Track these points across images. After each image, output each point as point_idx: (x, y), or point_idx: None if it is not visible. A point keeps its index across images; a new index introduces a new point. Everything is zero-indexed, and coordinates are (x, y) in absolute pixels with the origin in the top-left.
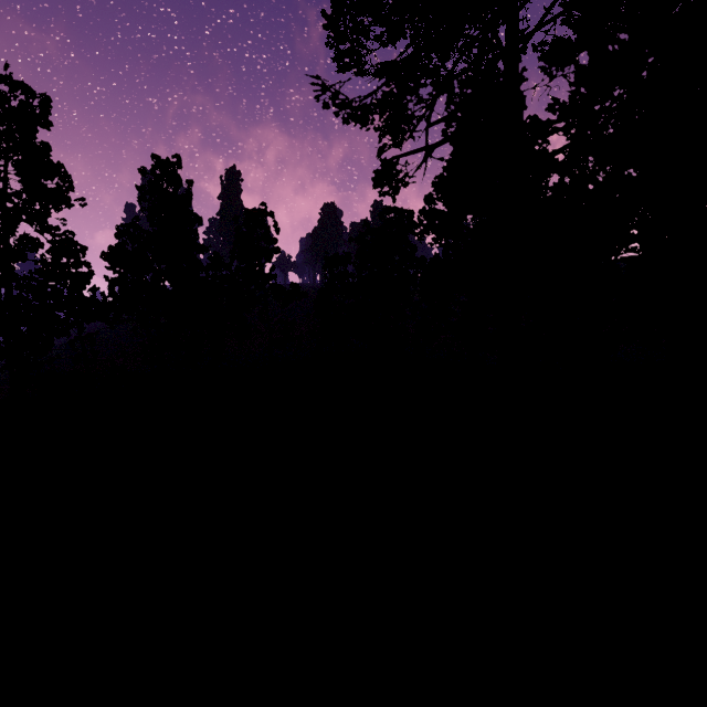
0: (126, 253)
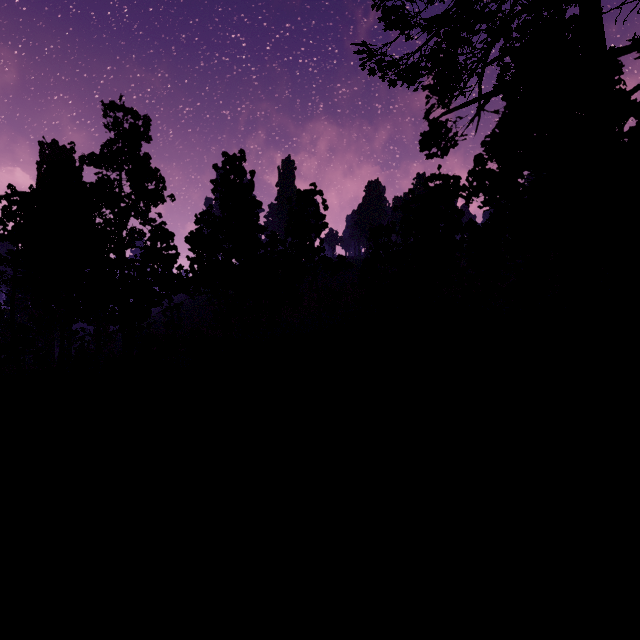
0: (203, 236)
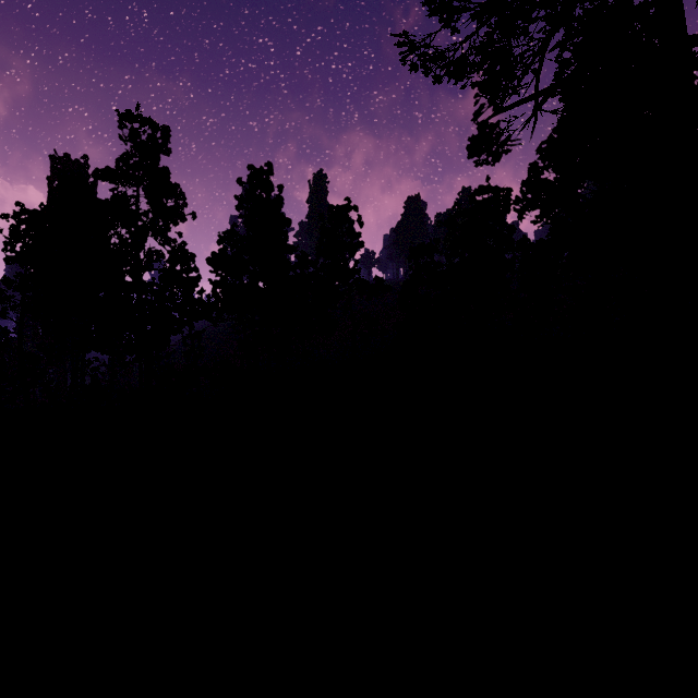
0: (226, 257)
